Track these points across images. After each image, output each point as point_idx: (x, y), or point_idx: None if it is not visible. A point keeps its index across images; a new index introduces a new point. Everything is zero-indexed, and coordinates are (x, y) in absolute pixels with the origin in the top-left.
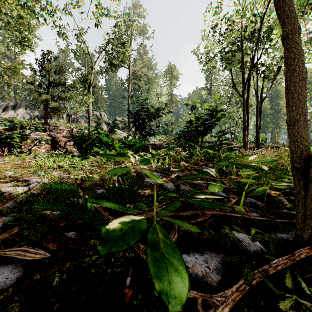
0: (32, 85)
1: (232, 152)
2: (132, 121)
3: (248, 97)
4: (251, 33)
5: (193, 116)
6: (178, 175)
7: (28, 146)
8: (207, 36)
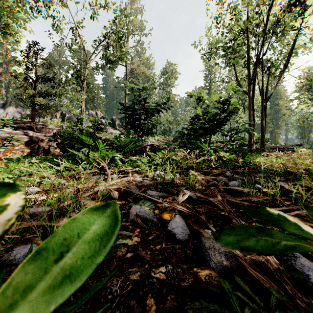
0: (18, 79)
1: (257, 156)
2: (124, 116)
3: (253, 94)
4: (257, 25)
5: (200, 109)
6: (188, 196)
7: None
8: (209, 28)
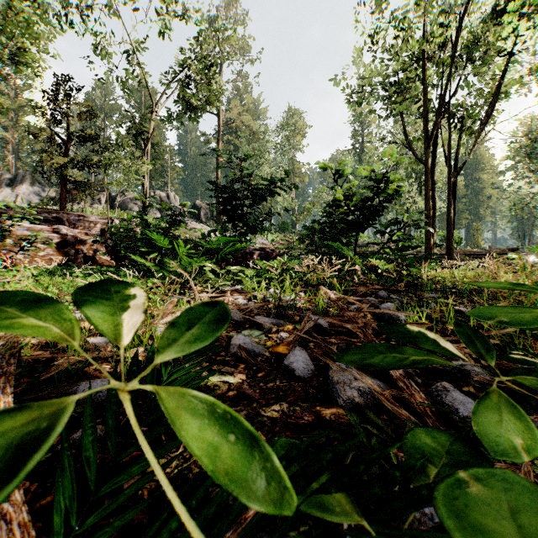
0: (37, 138)
1: (428, 266)
2: (218, 202)
3: (434, 162)
4: (439, 47)
5: (341, 191)
6: (316, 323)
7: (8, 251)
8: (359, 51)
